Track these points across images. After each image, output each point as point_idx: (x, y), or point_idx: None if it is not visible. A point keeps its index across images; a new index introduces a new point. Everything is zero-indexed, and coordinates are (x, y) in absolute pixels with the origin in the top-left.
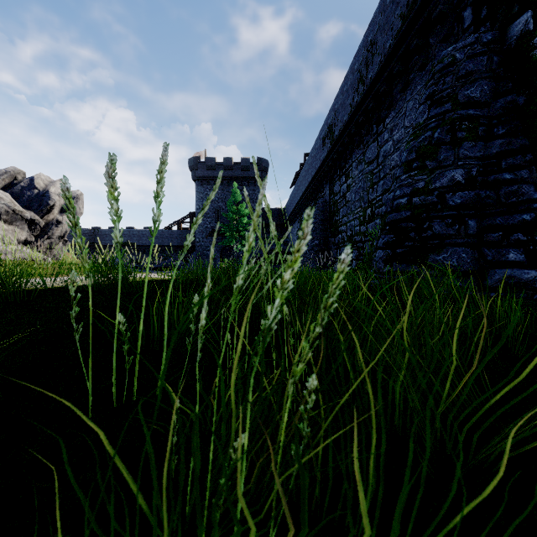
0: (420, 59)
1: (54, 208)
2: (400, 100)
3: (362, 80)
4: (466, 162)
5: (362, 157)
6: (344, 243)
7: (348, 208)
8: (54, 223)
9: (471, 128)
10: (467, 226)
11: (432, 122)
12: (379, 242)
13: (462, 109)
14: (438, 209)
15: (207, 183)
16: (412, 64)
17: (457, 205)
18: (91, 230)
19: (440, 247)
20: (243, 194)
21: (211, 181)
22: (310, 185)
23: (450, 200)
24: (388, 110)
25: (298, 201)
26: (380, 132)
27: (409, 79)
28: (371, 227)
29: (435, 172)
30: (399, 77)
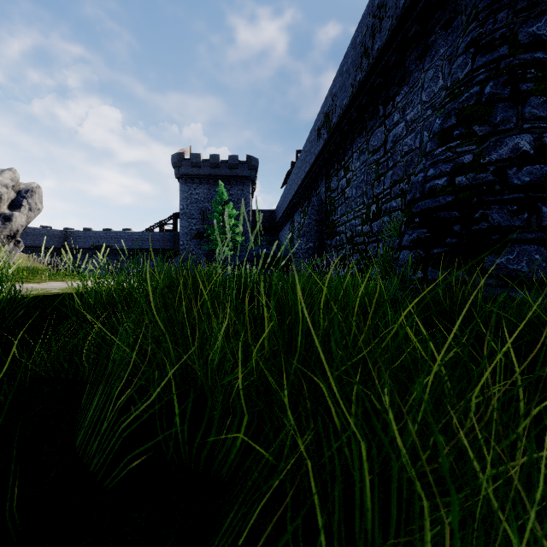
0: (446, 13)
1: (1, 202)
2: (416, 71)
3: (367, 53)
4: (534, 124)
5: (365, 145)
6: (343, 246)
7: (348, 206)
8: (0, 220)
9: (540, 78)
10: (541, 214)
11: (480, 73)
12: (405, 240)
13: (525, 52)
14: (496, 191)
15: (192, 181)
16: (432, 23)
17: (525, 184)
18: (62, 231)
19: (502, 245)
20: (231, 194)
21: (197, 180)
22: (304, 183)
23: (514, 177)
24: (400, 85)
25: (290, 201)
26: (388, 114)
27: (427, 43)
28: (376, 226)
29: (488, 140)
30: (416, 42)
